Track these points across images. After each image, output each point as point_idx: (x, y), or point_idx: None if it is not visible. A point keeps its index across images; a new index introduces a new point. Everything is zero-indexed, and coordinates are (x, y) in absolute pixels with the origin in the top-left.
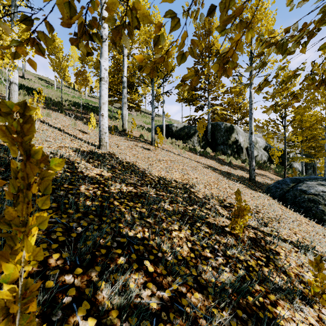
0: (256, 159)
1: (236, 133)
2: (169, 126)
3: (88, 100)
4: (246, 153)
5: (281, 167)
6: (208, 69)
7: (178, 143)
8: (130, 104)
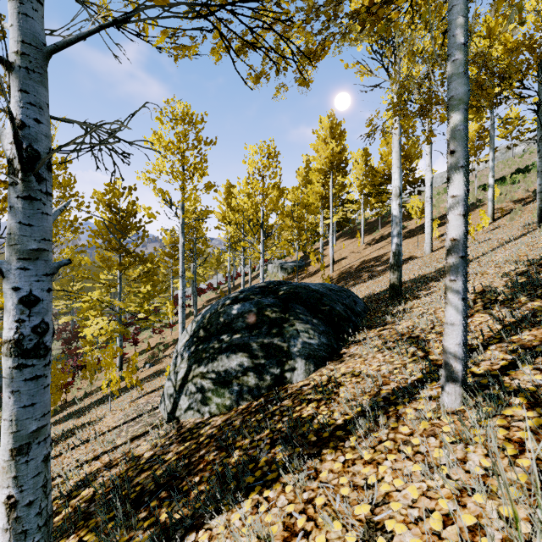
0: None
1: None
2: None
3: None
4: None
5: None
6: None
7: None
8: None
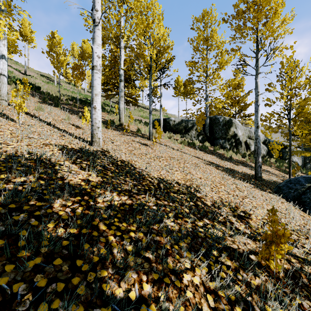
0: None
1: (234, 126)
2: (166, 120)
3: (87, 95)
4: (245, 147)
5: (281, 161)
6: (206, 61)
7: (175, 137)
8: (127, 98)
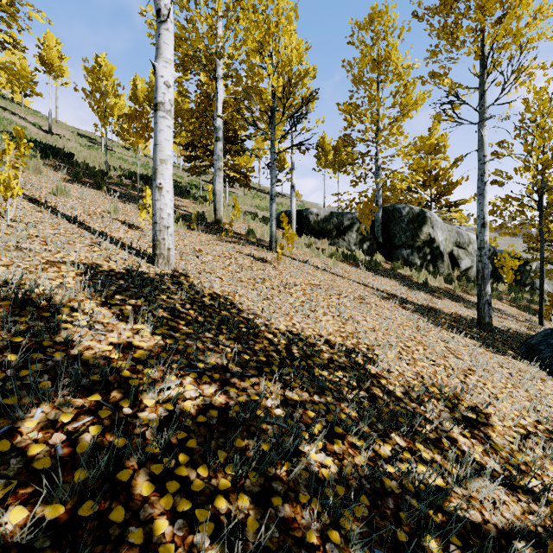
0: (469, 273)
1: (430, 224)
2: (303, 213)
3: None
4: (450, 262)
5: (518, 289)
6: (378, 102)
7: (319, 245)
8: (231, 173)
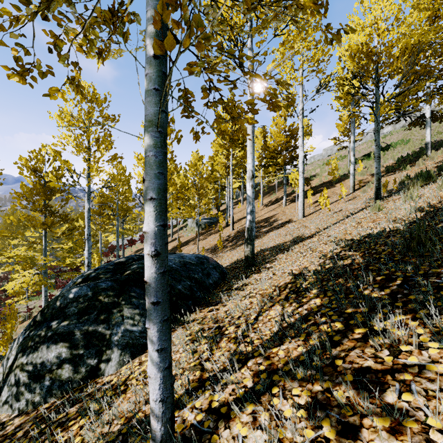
0: None
1: None
2: None
3: None
4: None
5: None
6: None
7: None
8: None
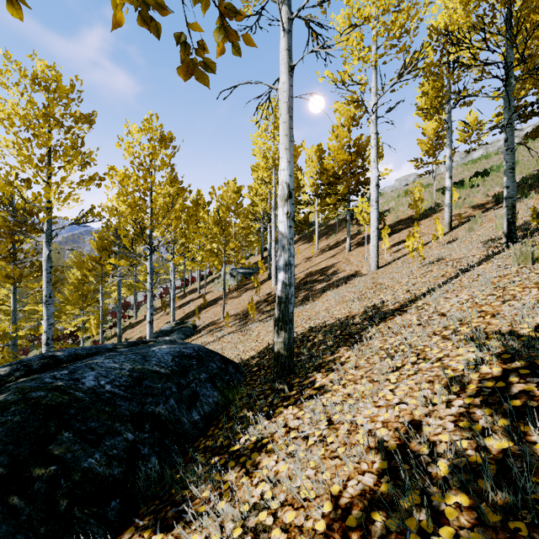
0: None
1: None
2: None
3: None
4: None
5: None
6: None
7: None
8: None
